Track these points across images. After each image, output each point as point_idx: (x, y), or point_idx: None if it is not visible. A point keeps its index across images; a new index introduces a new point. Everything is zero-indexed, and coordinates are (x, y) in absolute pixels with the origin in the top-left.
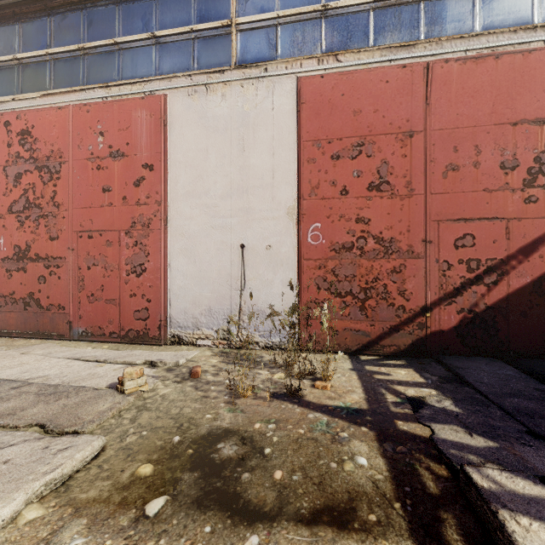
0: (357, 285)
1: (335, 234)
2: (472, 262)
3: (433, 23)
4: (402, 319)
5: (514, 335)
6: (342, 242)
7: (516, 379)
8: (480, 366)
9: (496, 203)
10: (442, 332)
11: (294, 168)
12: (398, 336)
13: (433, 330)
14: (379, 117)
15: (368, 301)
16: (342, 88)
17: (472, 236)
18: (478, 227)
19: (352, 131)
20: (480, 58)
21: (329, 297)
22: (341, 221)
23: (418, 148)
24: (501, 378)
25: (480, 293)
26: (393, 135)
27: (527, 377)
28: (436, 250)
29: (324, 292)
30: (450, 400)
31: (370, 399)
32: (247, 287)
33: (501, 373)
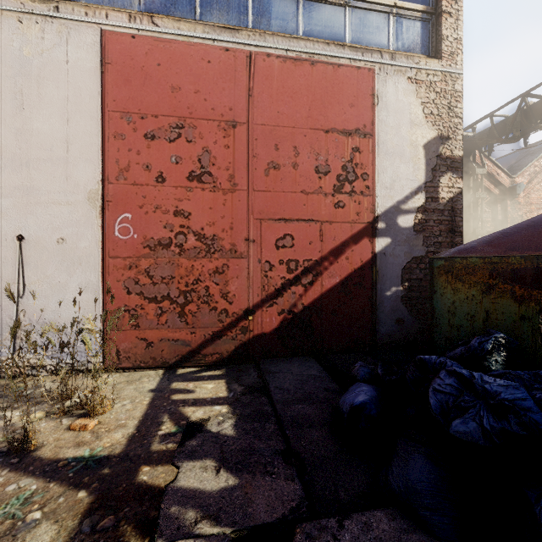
0: (176, 288)
1: (149, 228)
2: (291, 263)
3: (260, 14)
4: (225, 324)
5: (327, 333)
6: (158, 237)
7: (315, 379)
8: (292, 368)
9: (312, 205)
10: (264, 335)
11: (97, 142)
12: (221, 343)
13: (255, 334)
14: (200, 99)
15: (188, 306)
16: (158, 57)
17: (291, 236)
18: (296, 228)
19: (170, 109)
20: (298, 60)
21: (143, 303)
22: (157, 213)
23: (241, 141)
24: (302, 380)
25: (299, 293)
26: (216, 122)
27: (325, 376)
28: (259, 250)
29: (136, 297)
30: (234, 419)
31: (136, 436)
32: (28, 293)
33: (306, 374)
